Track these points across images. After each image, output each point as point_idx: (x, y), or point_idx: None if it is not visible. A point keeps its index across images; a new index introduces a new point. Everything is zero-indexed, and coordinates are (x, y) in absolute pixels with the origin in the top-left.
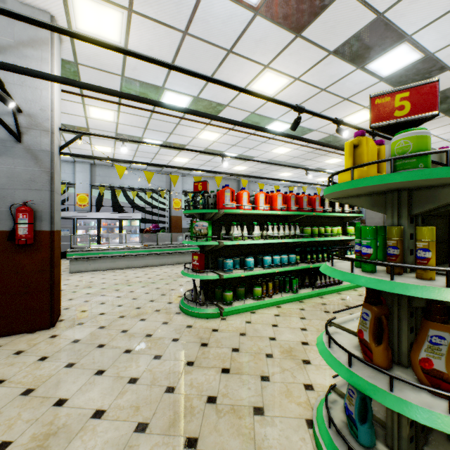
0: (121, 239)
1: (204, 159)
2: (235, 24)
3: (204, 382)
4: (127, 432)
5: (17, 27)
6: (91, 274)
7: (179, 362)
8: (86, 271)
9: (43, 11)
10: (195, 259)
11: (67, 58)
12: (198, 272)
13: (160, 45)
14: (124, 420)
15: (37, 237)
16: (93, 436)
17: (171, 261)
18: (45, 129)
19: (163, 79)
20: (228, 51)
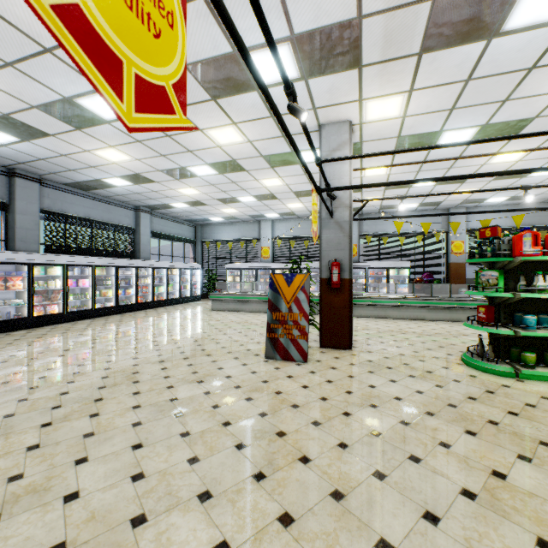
0: (388, 289)
1: (501, 185)
2: (536, 45)
3: (485, 412)
4: (419, 412)
5: (331, 141)
6: (364, 319)
7: (460, 394)
8: (359, 316)
9: (345, 121)
10: (480, 311)
11: (355, 141)
12: (484, 325)
13: (439, 100)
14: (416, 406)
15: (341, 283)
16: (397, 406)
17: (449, 317)
18: (346, 206)
19: (441, 124)
20: (529, 69)
